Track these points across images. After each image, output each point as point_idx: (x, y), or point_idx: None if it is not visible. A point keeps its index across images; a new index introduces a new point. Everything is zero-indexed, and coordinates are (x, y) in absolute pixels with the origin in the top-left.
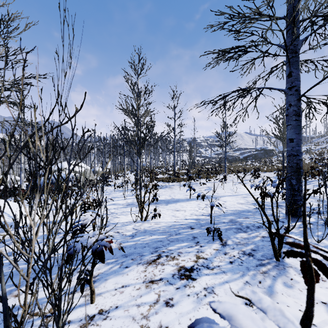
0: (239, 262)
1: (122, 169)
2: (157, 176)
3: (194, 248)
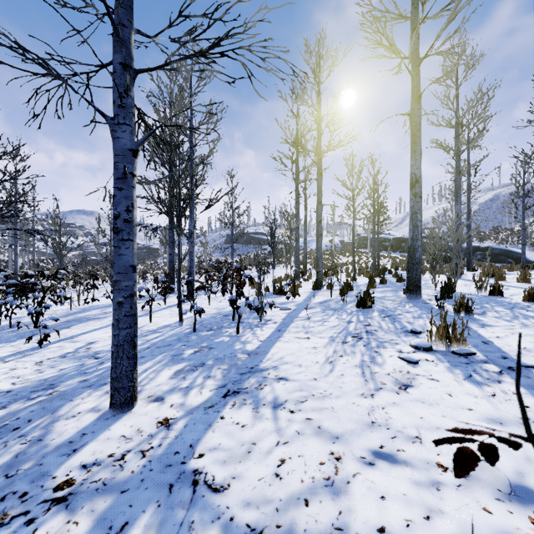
0: None
1: None
2: None
3: None
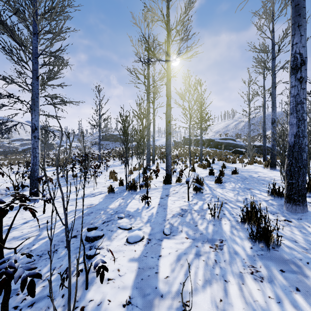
0: None
1: None
2: None
3: None
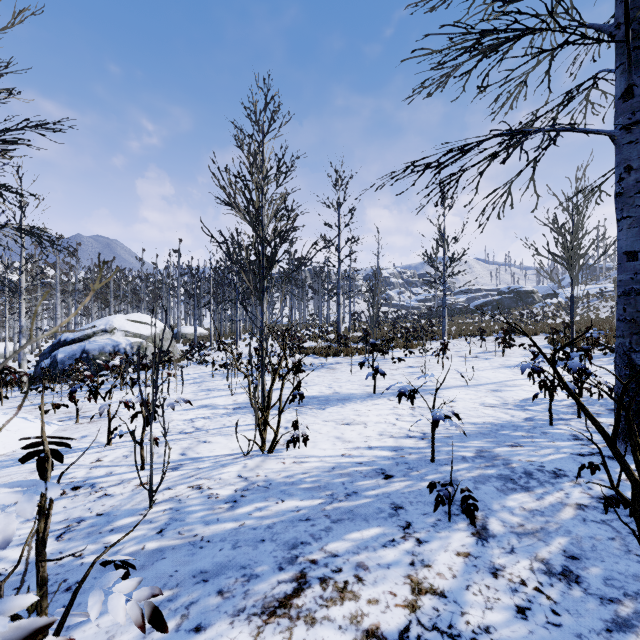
0: (545, 609)
1: (234, 331)
2: (304, 344)
3: (401, 548)
